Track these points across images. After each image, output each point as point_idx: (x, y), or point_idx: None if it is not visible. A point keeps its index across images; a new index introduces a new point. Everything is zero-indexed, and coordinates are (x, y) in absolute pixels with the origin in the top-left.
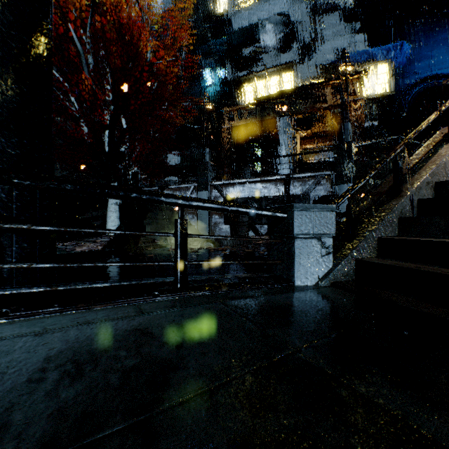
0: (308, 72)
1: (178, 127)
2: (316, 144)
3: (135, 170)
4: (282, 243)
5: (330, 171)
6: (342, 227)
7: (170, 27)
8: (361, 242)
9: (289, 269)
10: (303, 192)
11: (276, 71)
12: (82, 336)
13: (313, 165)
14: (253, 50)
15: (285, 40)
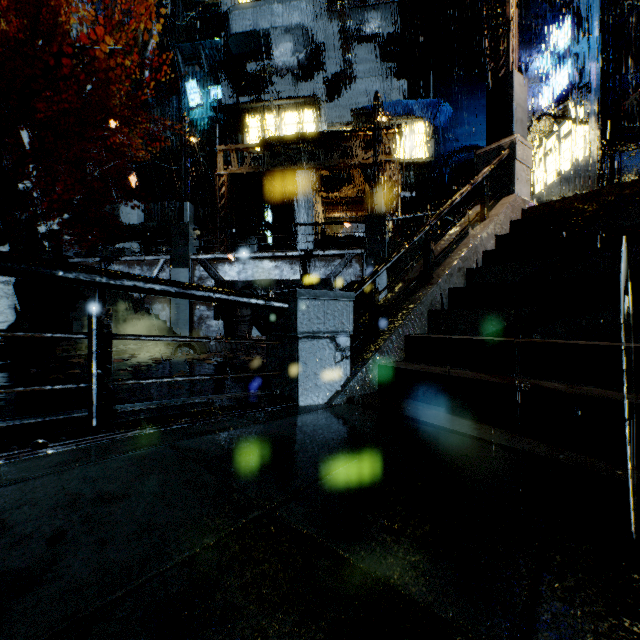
0: (335, 115)
1: (140, 164)
2: (345, 213)
3: (57, 226)
4: (283, 346)
5: (360, 249)
6: (366, 323)
7: (127, 1)
8: (386, 342)
9: (292, 383)
10: (327, 276)
11: (293, 104)
12: None
13: (340, 240)
14: (261, 67)
15: (305, 64)
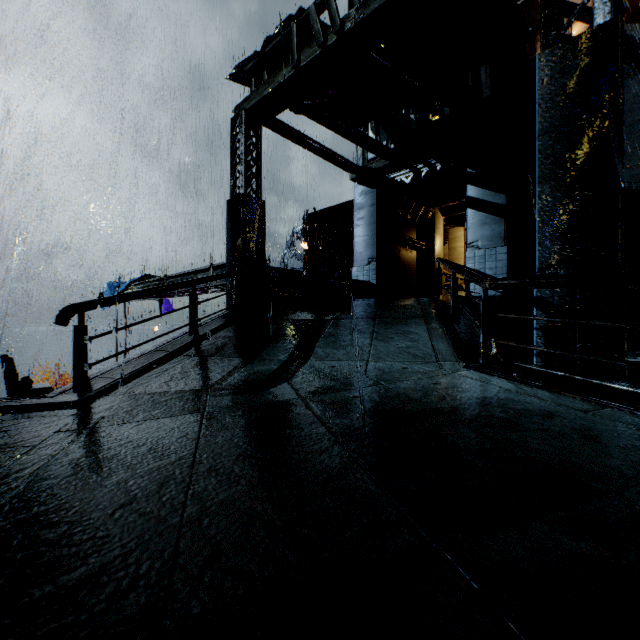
0: None
1: None
2: None
3: None
4: None
5: None
6: None
7: None
8: None
9: None
10: None
11: None
12: (518, 399)
13: None
14: None
15: None
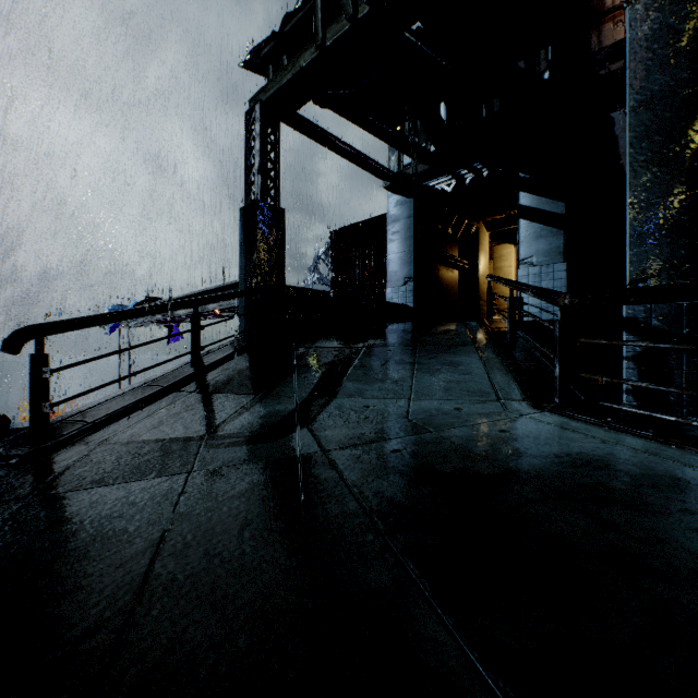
0: None
1: None
2: None
3: None
4: None
5: None
6: None
7: None
8: None
9: None
10: None
11: None
12: (626, 457)
13: None
14: None
15: None
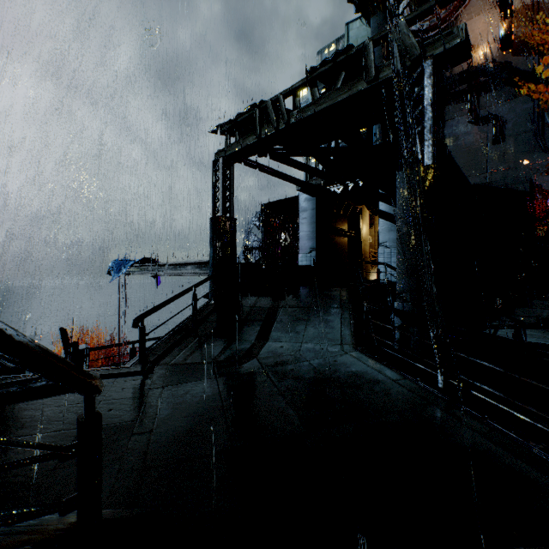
0: None
1: None
2: None
3: None
4: None
5: None
6: None
7: None
8: None
9: None
10: None
11: None
12: (370, 372)
13: None
14: None
15: None
